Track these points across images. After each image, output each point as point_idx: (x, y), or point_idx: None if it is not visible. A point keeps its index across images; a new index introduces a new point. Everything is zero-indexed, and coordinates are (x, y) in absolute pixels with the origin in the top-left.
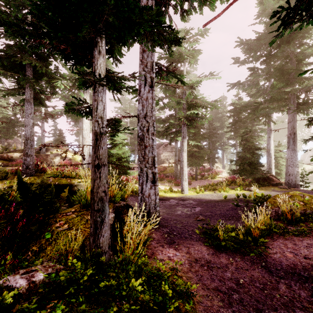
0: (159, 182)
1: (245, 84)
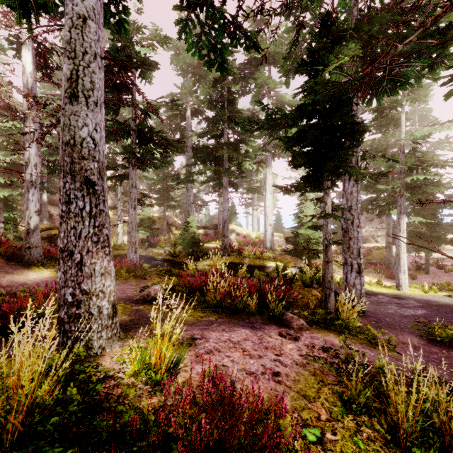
0: None
1: None
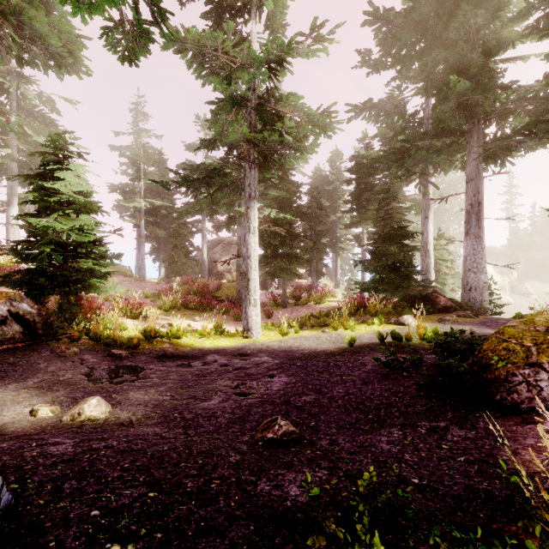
0: (201, 314)
1: (381, 111)
